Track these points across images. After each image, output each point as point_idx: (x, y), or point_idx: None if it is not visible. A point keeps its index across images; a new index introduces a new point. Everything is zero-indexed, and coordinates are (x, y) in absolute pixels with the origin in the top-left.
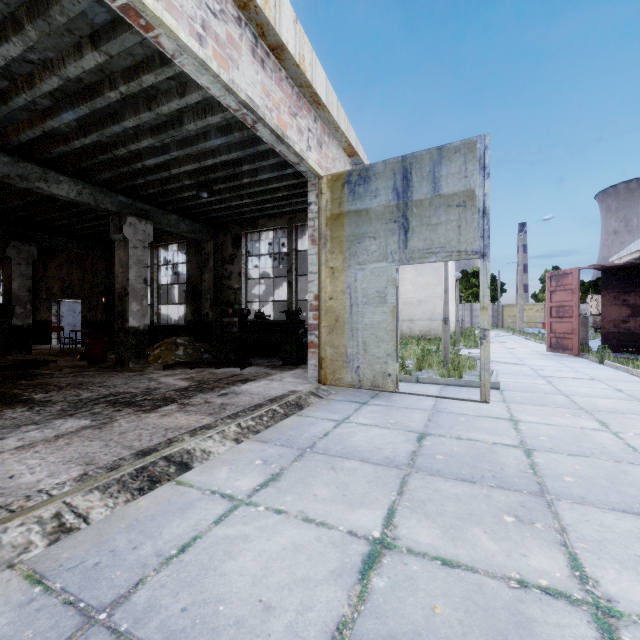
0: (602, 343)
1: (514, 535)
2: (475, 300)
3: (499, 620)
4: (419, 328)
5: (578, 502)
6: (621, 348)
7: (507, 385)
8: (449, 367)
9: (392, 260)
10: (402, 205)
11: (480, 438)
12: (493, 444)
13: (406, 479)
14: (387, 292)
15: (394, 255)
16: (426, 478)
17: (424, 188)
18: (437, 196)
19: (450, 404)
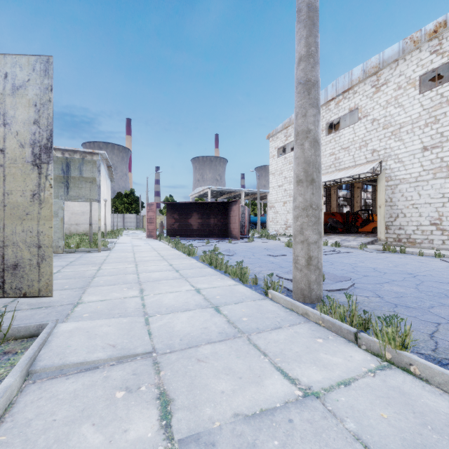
0: (166, 233)
1: (90, 267)
2: (126, 212)
3: (81, 272)
4: (83, 229)
5: (109, 263)
6: (172, 235)
7: (116, 249)
8: (91, 244)
9: (61, 199)
10: (66, 177)
11: (93, 259)
12: (96, 260)
13: (65, 267)
14: (59, 212)
15: (62, 197)
16: (71, 266)
17: (76, 172)
18: (82, 177)
19: (87, 255)
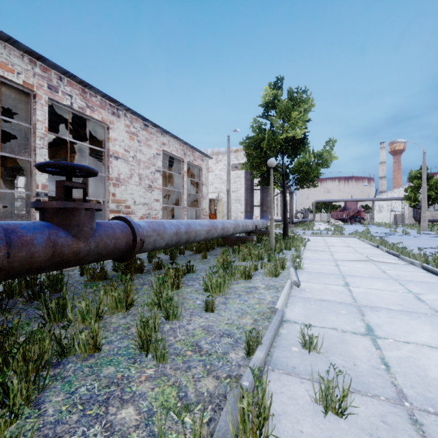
0: None
1: None
2: None
3: None
4: None
5: None
6: None
7: None
8: None
9: None
10: None
11: None
12: None
13: None
14: None
15: None
16: None
17: None
18: None
19: None
